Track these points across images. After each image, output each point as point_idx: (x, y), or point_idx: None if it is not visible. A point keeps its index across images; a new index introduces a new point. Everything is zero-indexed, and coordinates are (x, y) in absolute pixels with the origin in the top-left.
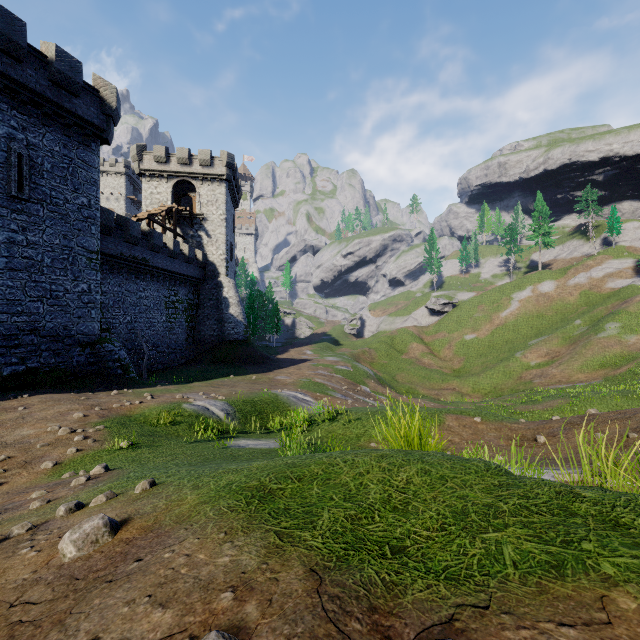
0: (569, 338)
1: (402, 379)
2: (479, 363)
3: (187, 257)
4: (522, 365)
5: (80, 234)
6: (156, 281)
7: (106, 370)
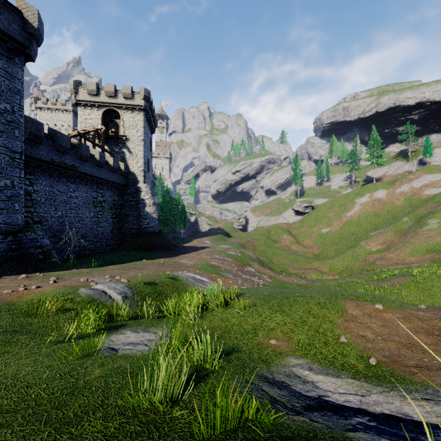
0: (400, 231)
1: (277, 261)
2: (333, 249)
3: (112, 167)
4: (366, 251)
5: (3, 135)
6: (85, 184)
7: (28, 255)
